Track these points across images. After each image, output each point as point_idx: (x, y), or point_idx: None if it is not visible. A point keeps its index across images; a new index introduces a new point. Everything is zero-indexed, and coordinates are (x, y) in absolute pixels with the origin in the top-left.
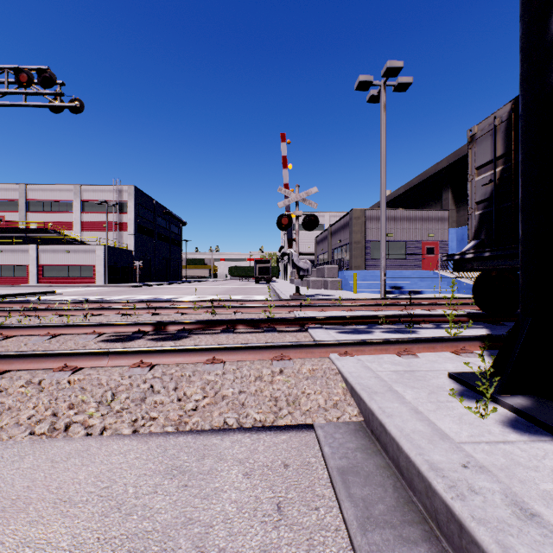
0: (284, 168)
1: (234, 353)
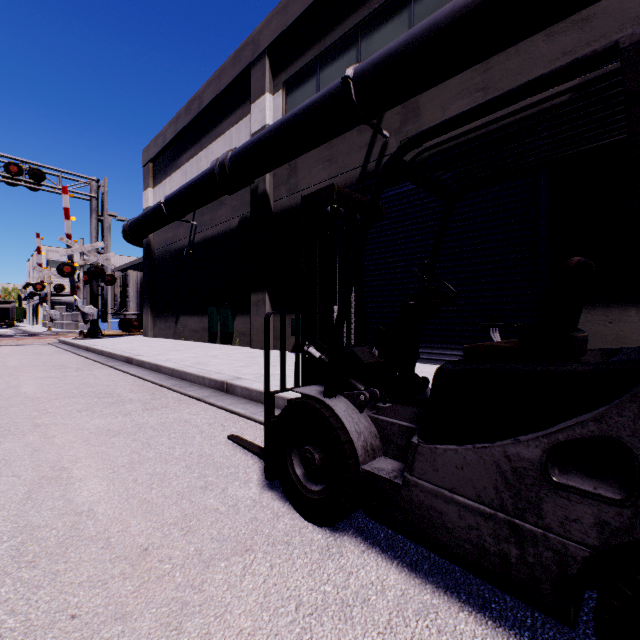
0: (39, 254)
1: (28, 338)
